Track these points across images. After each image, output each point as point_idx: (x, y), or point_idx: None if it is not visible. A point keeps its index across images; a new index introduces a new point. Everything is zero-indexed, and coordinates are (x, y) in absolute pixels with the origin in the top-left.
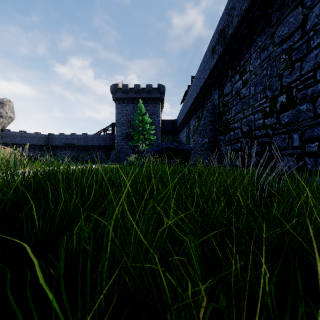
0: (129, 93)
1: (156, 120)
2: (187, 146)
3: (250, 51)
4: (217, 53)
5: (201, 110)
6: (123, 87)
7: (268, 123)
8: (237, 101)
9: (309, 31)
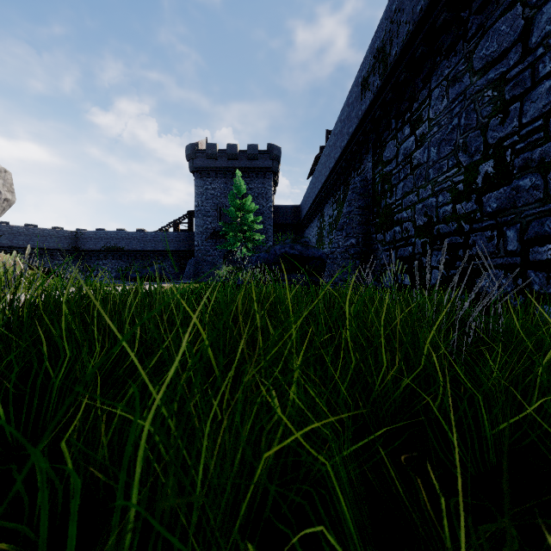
0: (219, 160)
1: (265, 207)
2: (319, 251)
3: (430, 85)
4: (371, 89)
5: (344, 189)
6: (208, 149)
7: (461, 211)
8: (407, 172)
9: (536, 47)
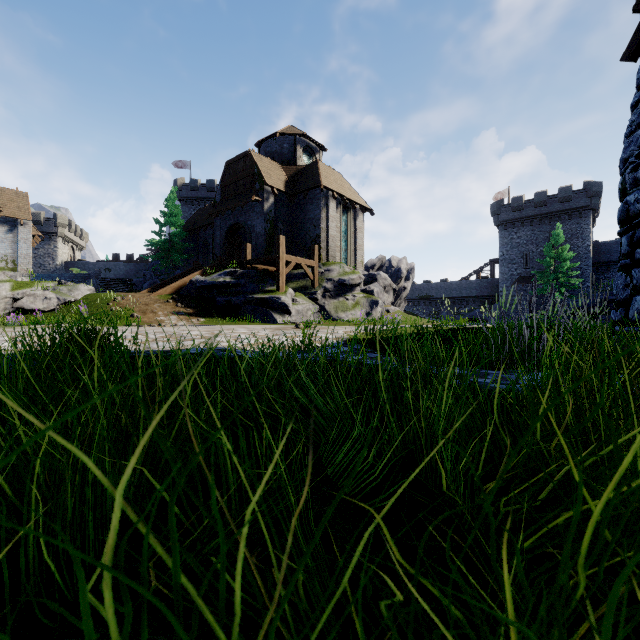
0: (525, 210)
1: (580, 247)
2: None
3: None
4: None
5: None
6: (514, 202)
7: None
8: None
9: None
